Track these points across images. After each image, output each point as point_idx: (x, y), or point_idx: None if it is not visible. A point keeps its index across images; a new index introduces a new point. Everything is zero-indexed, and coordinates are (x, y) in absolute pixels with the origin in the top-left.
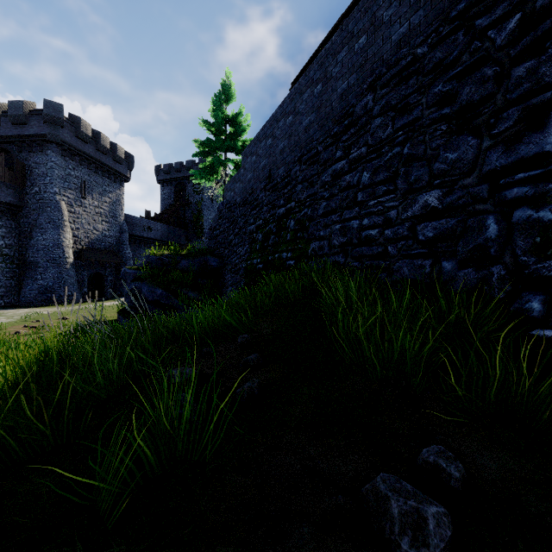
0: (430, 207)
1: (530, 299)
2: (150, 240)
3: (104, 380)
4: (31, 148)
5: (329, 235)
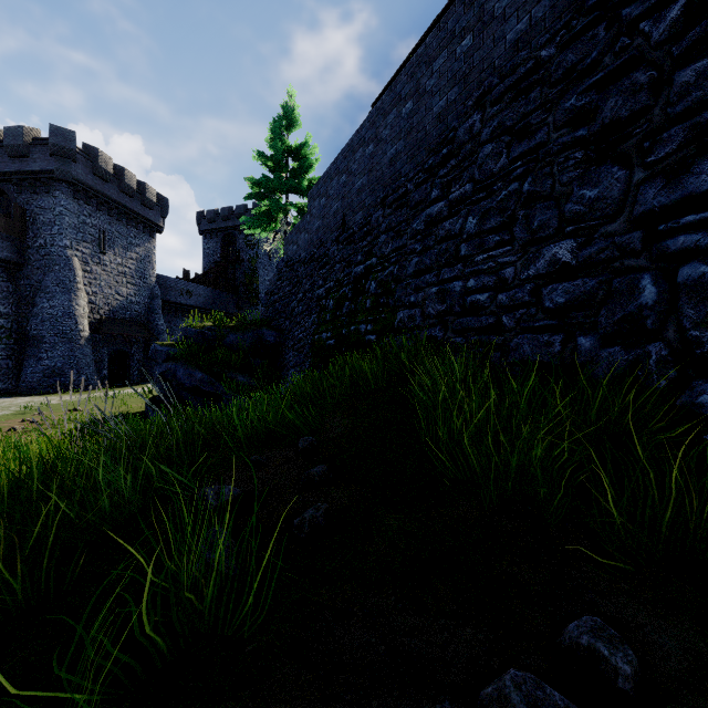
0: (561, 263)
1: (704, 390)
2: (190, 307)
3: (109, 504)
4: (34, 189)
5: (423, 302)
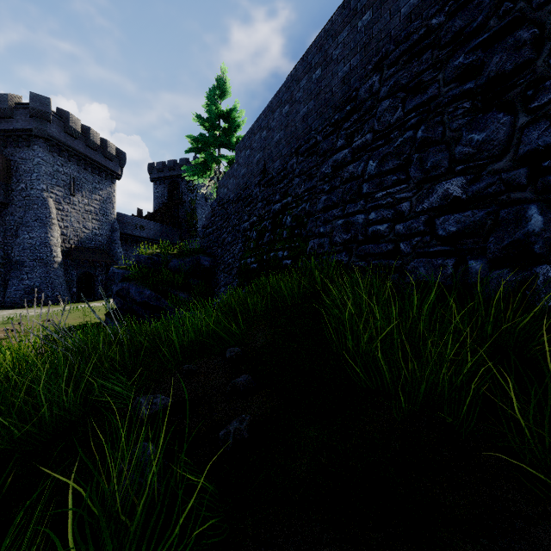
0: (452, 197)
1: None
2: (143, 239)
3: (49, 414)
4: (17, 143)
5: (330, 232)
